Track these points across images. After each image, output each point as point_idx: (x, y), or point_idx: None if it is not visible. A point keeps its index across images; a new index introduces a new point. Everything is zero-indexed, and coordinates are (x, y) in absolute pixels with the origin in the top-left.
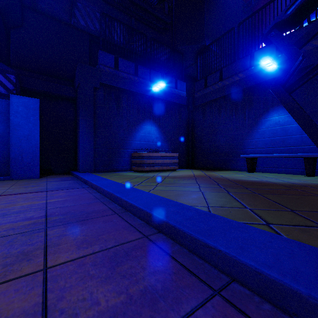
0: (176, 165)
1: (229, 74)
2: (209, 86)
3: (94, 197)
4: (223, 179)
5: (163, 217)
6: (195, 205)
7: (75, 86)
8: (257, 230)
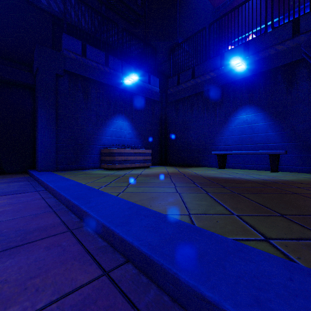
0: (149, 162)
1: (201, 73)
2: (182, 83)
3: (46, 204)
4: (198, 177)
5: (132, 239)
6: (174, 213)
7: (33, 72)
8: (262, 254)
